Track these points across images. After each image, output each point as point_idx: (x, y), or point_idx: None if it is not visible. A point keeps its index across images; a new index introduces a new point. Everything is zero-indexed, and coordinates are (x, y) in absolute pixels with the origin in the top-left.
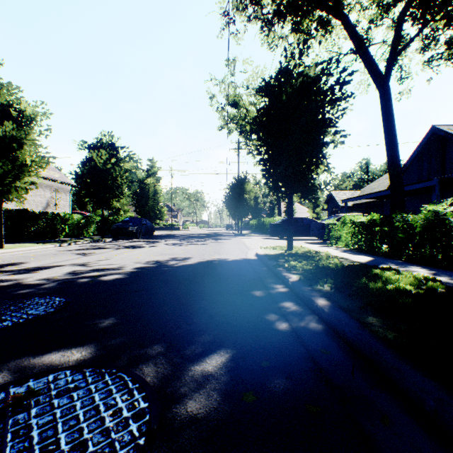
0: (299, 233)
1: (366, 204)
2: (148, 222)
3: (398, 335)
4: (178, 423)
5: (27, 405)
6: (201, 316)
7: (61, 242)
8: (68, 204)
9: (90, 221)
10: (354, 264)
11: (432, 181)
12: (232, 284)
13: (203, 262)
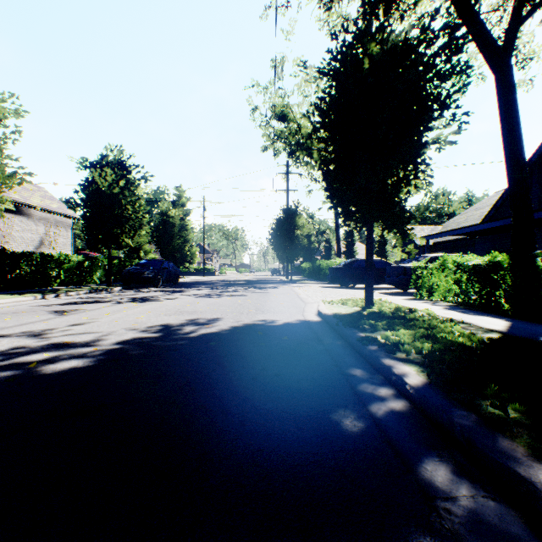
0: None
1: (451, 243)
2: (171, 265)
3: None
4: None
5: None
6: None
7: (48, 292)
8: (69, 242)
9: (96, 264)
10: (502, 338)
11: None
12: (288, 386)
13: (237, 327)
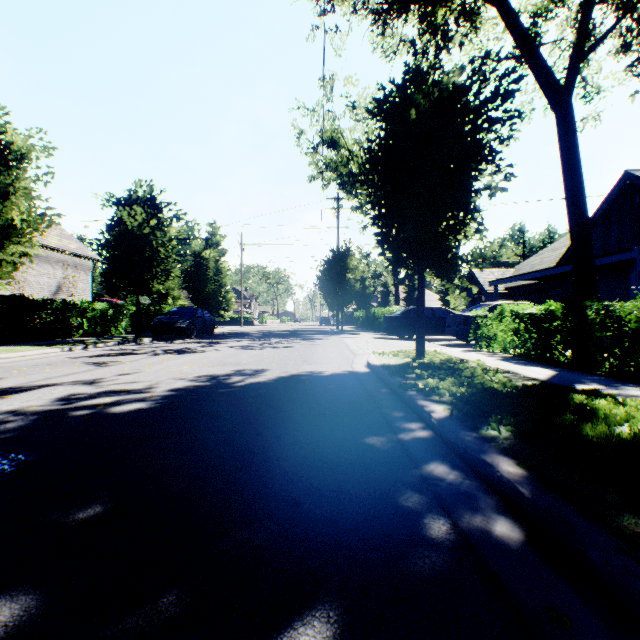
0: (427, 330)
1: (524, 288)
2: (206, 314)
3: None
4: None
5: None
6: (274, 501)
7: (74, 344)
8: (90, 287)
9: (122, 312)
10: (533, 384)
11: (631, 252)
12: (332, 421)
13: (284, 377)
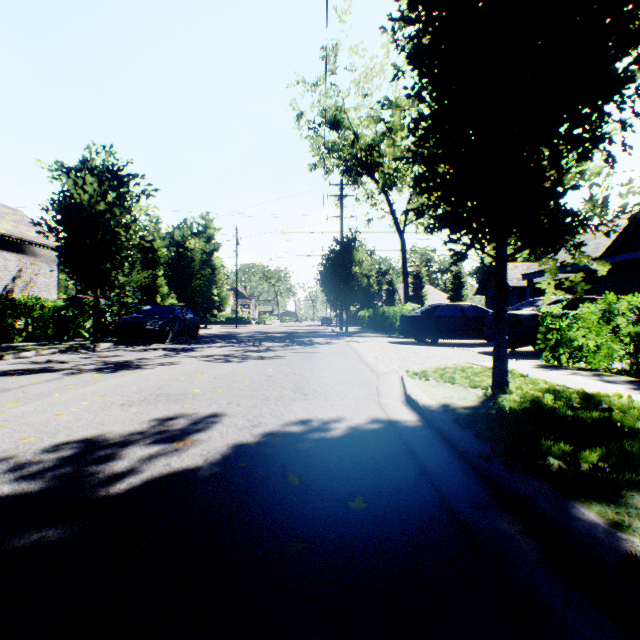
0: (456, 332)
1: (556, 284)
2: (186, 313)
3: None
4: None
5: None
6: None
7: None
8: (54, 282)
9: (85, 311)
10: None
11: None
12: None
13: (245, 450)
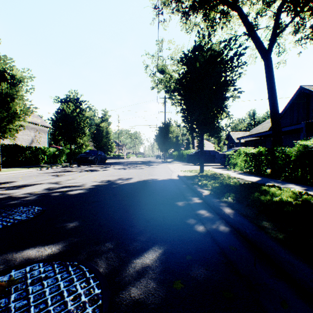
0: (207, 161)
1: (253, 141)
2: (102, 153)
3: (286, 235)
4: (124, 307)
5: (8, 291)
6: (140, 221)
7: (42, 167)
8: (46, 140)
9: (62, 152)
10: (248, 182)
11: (301, 124)
12: (162, 197)
13: (141, 181)
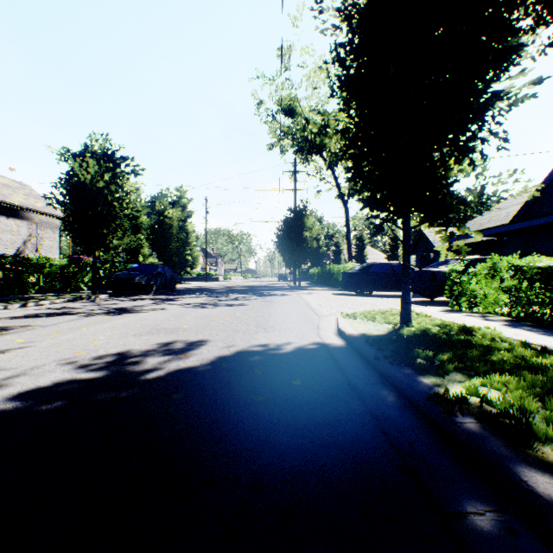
0: (387, 286)
1: (474, 246)
2: (167, 270)
3: None
4: None
5: None
6: None
7: (16, 301)
8: (57, 245)
9: (83, 268)
10: None
11: None
12: None
13: (226, 359)
